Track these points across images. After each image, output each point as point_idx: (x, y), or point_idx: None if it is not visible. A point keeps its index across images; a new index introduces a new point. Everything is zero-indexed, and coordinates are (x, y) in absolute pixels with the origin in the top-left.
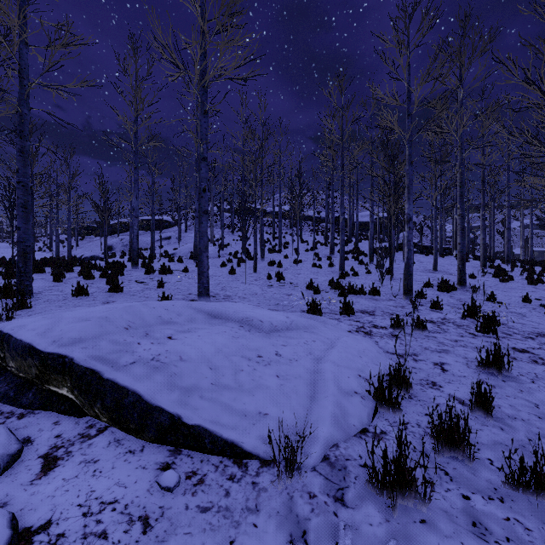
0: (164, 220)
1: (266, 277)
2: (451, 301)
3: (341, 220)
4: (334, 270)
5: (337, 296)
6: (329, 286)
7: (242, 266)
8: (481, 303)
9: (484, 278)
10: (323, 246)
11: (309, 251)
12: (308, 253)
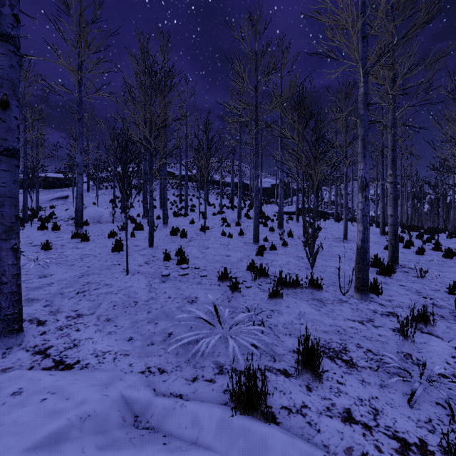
0: (65, 179)
1: (163, 257)
2: (415, 298)
3: (256, 184)
4: (246, 240)
5: (267, 299)
6: (248, 272)
7: (137, 235)
8: (452, 300)
9: None
10: (229, 209)
11: (216, 215)
12: (215, 217)
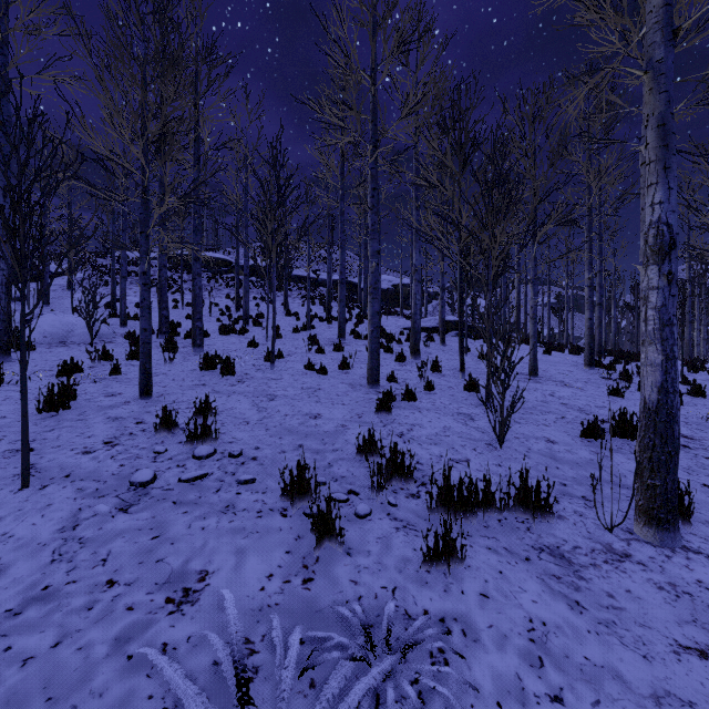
0: None
1: (155, 427)
2: None
3: (373, 268)
4: (354, 379)
5: (420, 566)
6: (360, 461)
7: (130, 369)
8: None
9: (628, 392)
10: (323, 323)
11: (300, 332)
12: (298, 335)
